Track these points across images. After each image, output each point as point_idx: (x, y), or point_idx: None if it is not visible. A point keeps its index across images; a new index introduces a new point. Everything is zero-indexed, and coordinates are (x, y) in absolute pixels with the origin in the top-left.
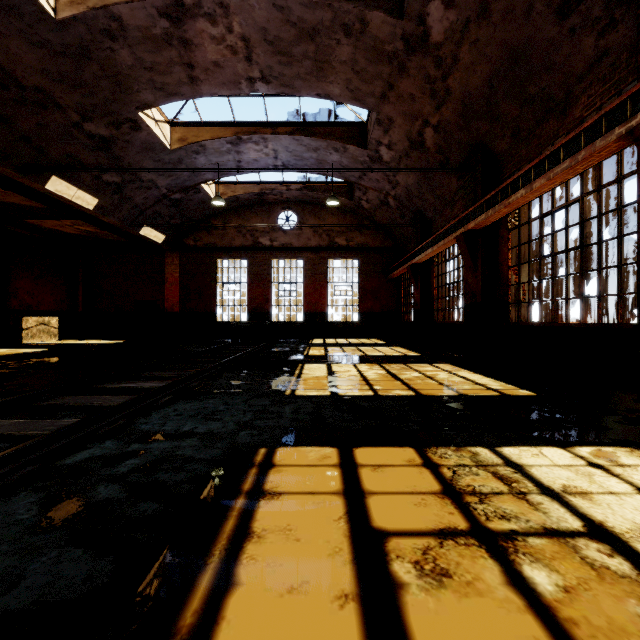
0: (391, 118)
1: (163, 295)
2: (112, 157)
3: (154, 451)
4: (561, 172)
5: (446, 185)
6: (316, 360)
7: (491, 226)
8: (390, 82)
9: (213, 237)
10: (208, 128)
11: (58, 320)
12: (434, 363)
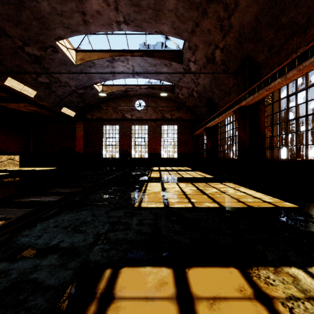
0: (196, 45)
1: (75, 144)
2: (43, 68)
3: (13, 273)
4: (309, 64)
5: (226, 83)
6: (155, 180)
7: (254, 104)
8: (197, 22)
9: (101, 114)
10: (96, 53)
11: (19, 157)
12: (222, 182)
